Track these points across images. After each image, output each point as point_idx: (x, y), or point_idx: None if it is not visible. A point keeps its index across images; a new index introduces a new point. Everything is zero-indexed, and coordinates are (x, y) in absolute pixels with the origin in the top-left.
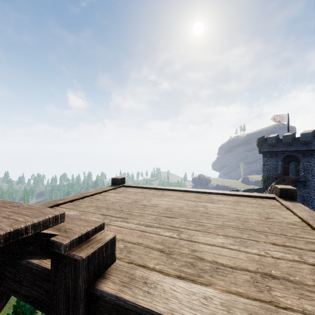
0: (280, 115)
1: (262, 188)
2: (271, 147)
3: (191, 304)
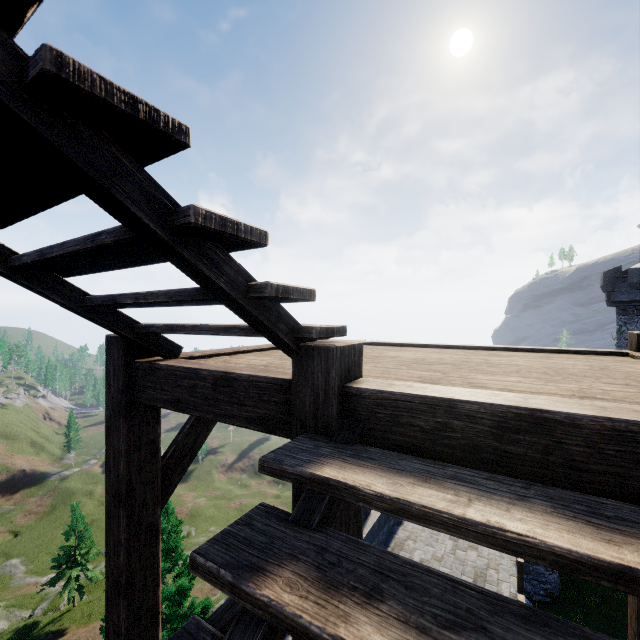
0: None
1: None
2: (638, 291)
3: (475, 395)
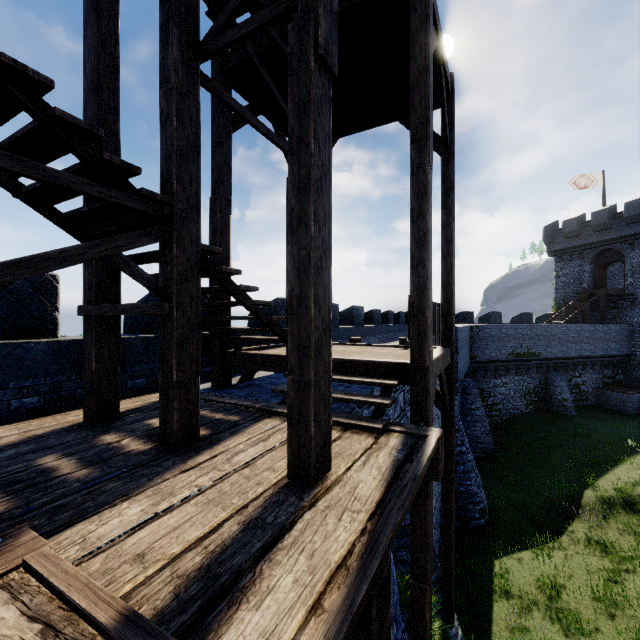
0: (587, 175)
1: (550, 314)
2: (570, 239)
3: None
